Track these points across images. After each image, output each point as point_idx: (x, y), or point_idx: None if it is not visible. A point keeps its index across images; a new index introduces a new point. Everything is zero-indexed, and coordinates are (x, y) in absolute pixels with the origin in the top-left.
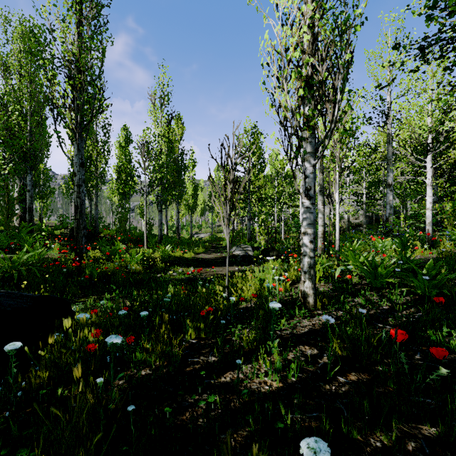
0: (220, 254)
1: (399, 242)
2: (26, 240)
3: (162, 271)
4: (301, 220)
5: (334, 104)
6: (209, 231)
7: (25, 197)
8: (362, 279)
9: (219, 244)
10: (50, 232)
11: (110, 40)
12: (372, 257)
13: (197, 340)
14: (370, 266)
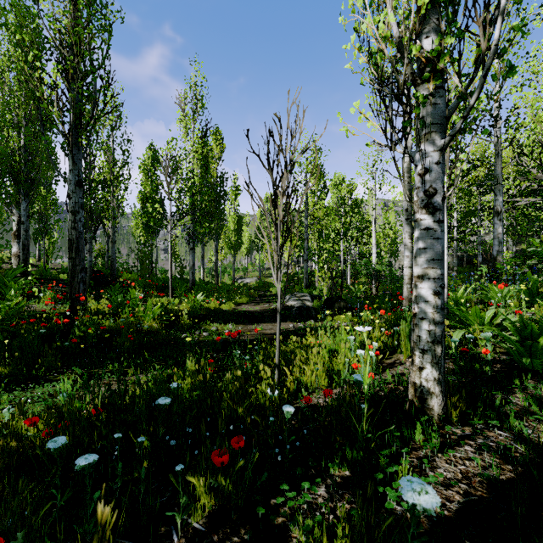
0: (269, 304)
1: (525, 291)
2: (8, 287)
3: (188, 329)
4: (373, 261)
5: (484, 28)
6: (256, 275)
7: None
8: (495, 352)
9: (269, 291)
10: (53, 276)
11: (120, 17)
12: (520, 317)
13: (207, 526)
14: (515, 333)
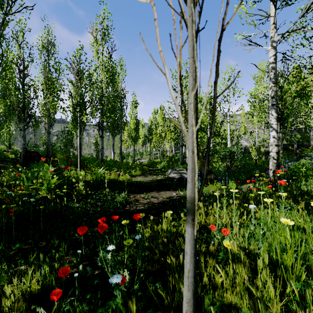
0: (156, 176)
1: None
2: None
3: (84, 199)
4: (228, 146)
5: None
6: (148, 157)
7: None
8: None
9: (156, 167)
10: (3, 156)
11: None
12: None
13: None
14: None
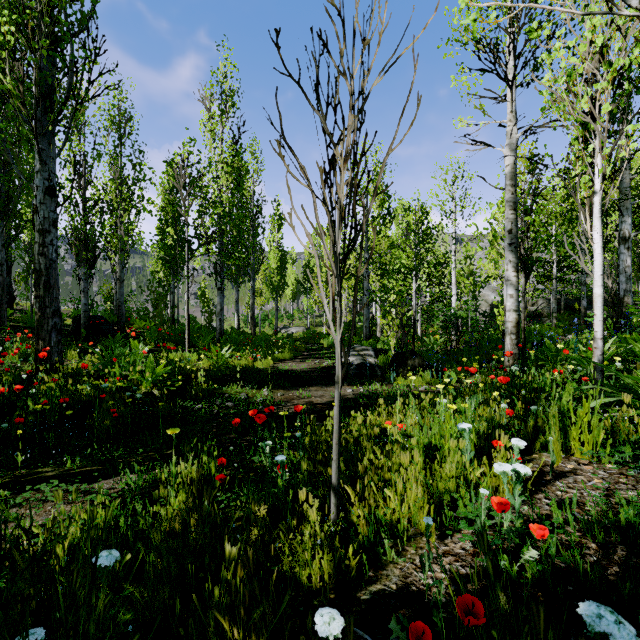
0: (319, 361)
1: None
2: None
3: (205, 397)
4: (453, 305)
5: None
6: (303, 323)
7: (10, 269)
8: None
9: (319, 343)
10: None
11: None
12: None
13: None
14: None
